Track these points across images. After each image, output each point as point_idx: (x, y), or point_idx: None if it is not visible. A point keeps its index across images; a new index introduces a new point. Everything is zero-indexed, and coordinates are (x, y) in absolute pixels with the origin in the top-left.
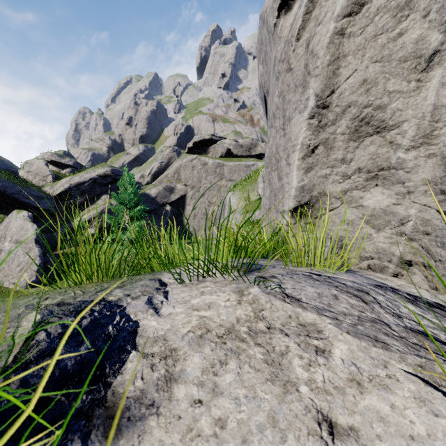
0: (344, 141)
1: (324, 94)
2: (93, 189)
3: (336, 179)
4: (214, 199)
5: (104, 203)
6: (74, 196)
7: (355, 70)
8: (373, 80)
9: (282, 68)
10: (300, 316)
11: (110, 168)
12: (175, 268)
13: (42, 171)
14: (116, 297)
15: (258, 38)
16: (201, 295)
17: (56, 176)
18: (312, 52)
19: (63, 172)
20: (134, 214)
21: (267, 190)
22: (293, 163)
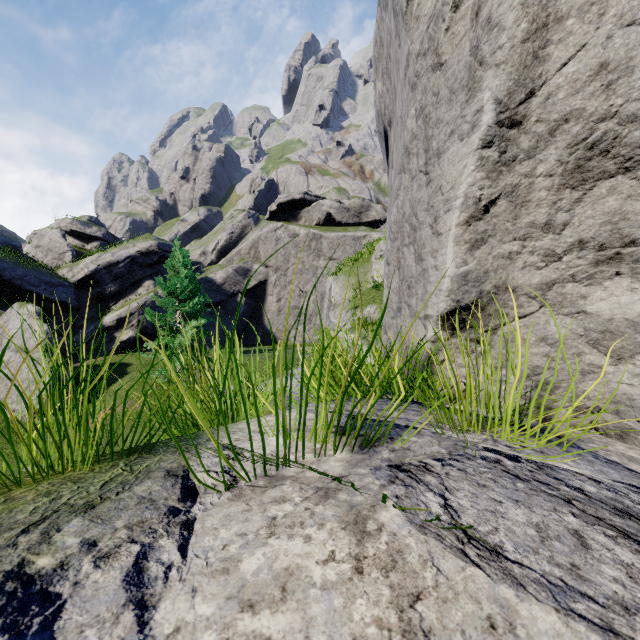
0: (552, 190)
1: (513, 99)
2: (132, 273)
3: (532, 261)
4: (307, 287)
5: (147, 293)
6: (103, 283)
7: (581, 45)
8: (623, 63)
9: (423, 66)
10: (517, 621)
11: (156, 242)
12: (231, 425)
13: (58, 245)
14: (55, 558)
15: (375, 39)
16: (267, 536)
17: (77, 253)
18: (489, 21)
19: (89, 247)
20: (189, 310)
21: (394, 278)
22: (446, 232)
